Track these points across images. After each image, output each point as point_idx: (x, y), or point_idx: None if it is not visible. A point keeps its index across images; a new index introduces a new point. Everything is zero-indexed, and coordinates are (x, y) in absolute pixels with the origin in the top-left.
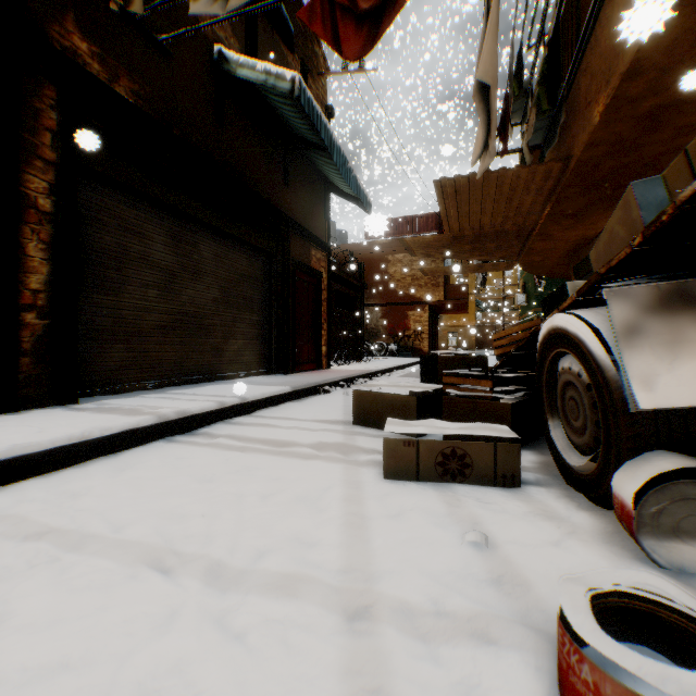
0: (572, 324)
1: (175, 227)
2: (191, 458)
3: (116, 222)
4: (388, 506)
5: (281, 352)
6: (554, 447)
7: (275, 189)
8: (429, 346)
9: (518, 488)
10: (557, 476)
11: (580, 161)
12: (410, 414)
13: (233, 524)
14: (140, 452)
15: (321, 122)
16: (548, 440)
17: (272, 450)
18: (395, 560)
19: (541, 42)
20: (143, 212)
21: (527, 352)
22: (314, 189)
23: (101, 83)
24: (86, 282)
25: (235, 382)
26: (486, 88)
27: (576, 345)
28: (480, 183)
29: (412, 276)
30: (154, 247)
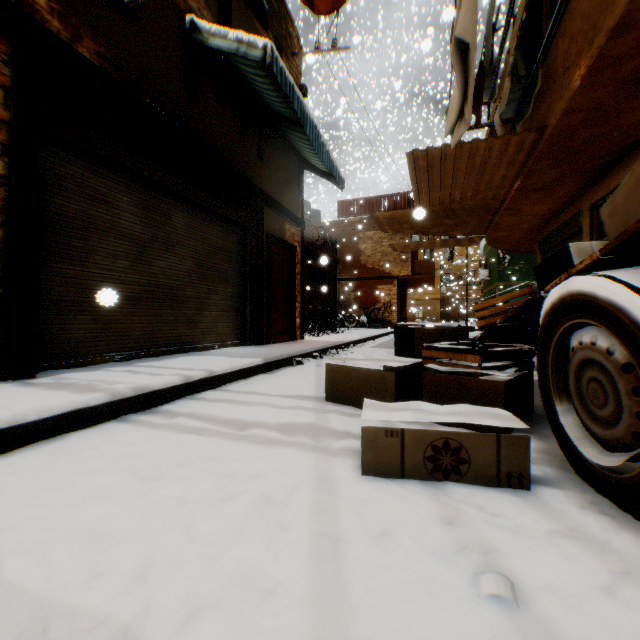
0: (604, 288)
1: (146, 198)
2: (141, 444)
3: (82, 190)
4: (369, 518)
5: (255, 324)
6: (563, 436)
7: (249, 163)
8: (397, 318)
9: (526, 490)
10: (567, 471)
11: (555, 131)
12: (387, 392)
13: (163, 553)
14: (86, 436)
15: (294, 94)
16: (554, 427)
17: (234, 434)
18: (385, 630)
19: (511, 18)
20: (111, 181)
21: (514, 324)
22: (288, 166)
23: (61, 41)
24: (48, 250)
25: (208, 353)
26: (464, 48)
27: (610, 314)
28: (452, 155)
29: (382, 252)
30: (124, 217)
